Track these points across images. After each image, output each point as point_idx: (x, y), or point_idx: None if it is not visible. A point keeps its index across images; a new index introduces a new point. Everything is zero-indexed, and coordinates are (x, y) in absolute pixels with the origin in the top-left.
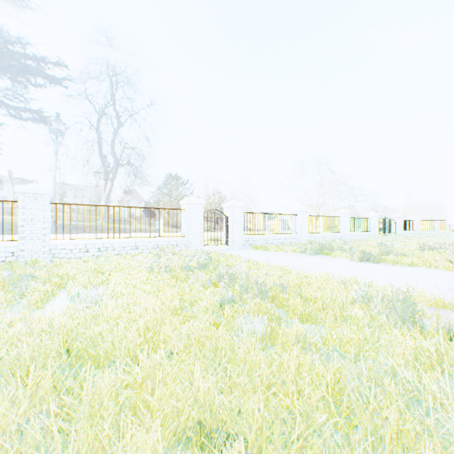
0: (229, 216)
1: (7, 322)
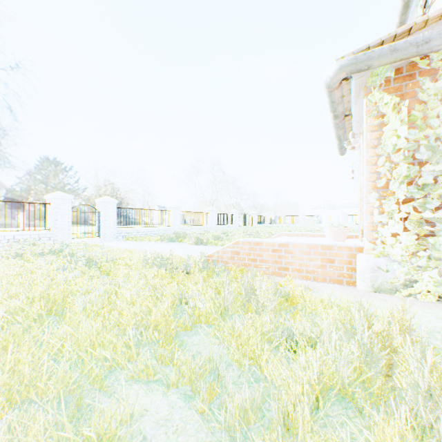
0: (102, 210)
1: None
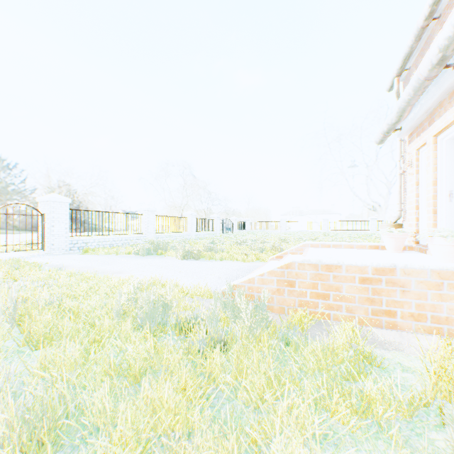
0: (47, 213)
1: None
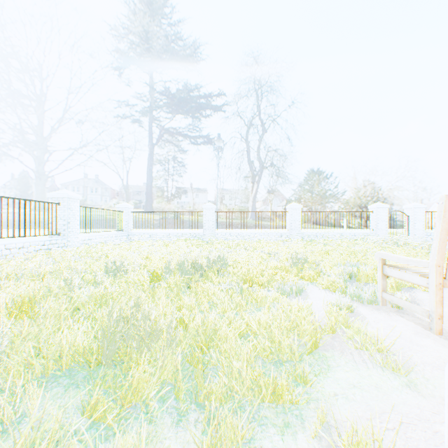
0: (409, 215)
1: (351, 250)
